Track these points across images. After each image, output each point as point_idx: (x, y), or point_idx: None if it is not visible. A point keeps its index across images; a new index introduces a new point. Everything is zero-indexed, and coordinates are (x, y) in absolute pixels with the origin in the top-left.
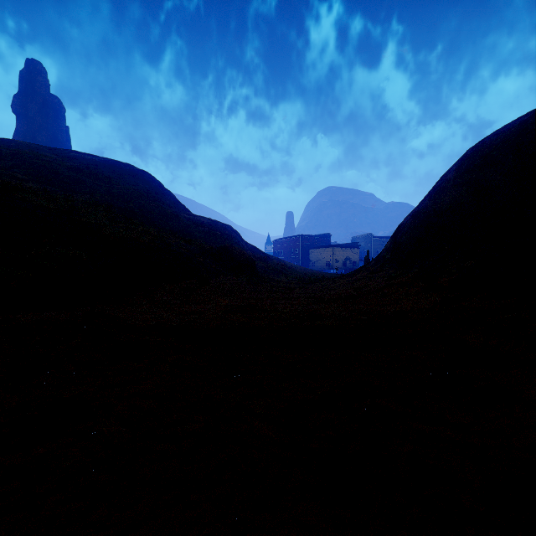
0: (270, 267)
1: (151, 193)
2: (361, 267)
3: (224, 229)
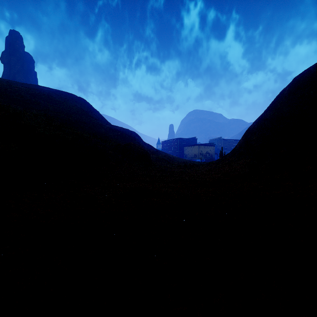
0: (159, 158)
1: (84, 111)
2: (222, 157)
3: (130, 134)
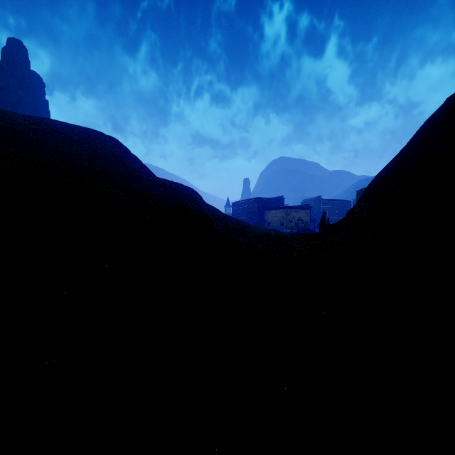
0: (229, 227)
1: (116, 157)
2: (330, 227)
3: (185, 191)
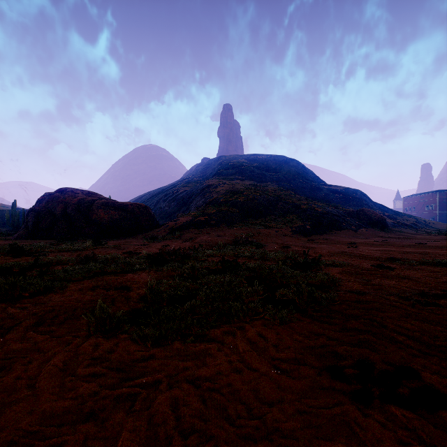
0: (398, 223)
1: (299, 174)
2: None
3: (354, 194)
